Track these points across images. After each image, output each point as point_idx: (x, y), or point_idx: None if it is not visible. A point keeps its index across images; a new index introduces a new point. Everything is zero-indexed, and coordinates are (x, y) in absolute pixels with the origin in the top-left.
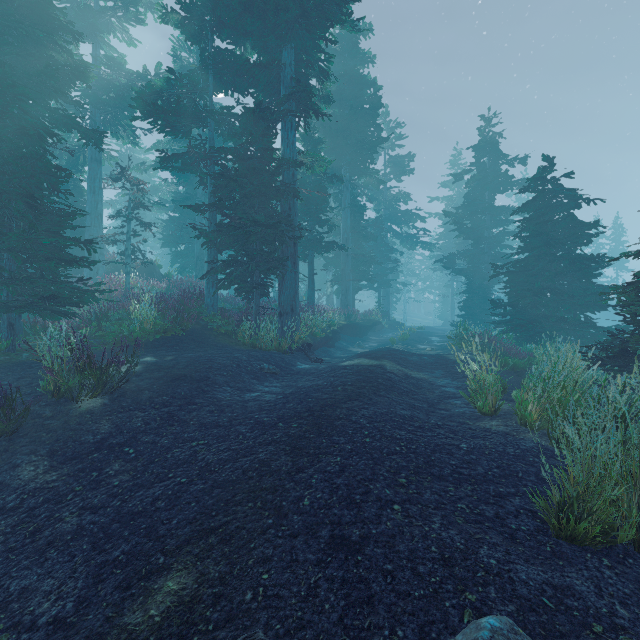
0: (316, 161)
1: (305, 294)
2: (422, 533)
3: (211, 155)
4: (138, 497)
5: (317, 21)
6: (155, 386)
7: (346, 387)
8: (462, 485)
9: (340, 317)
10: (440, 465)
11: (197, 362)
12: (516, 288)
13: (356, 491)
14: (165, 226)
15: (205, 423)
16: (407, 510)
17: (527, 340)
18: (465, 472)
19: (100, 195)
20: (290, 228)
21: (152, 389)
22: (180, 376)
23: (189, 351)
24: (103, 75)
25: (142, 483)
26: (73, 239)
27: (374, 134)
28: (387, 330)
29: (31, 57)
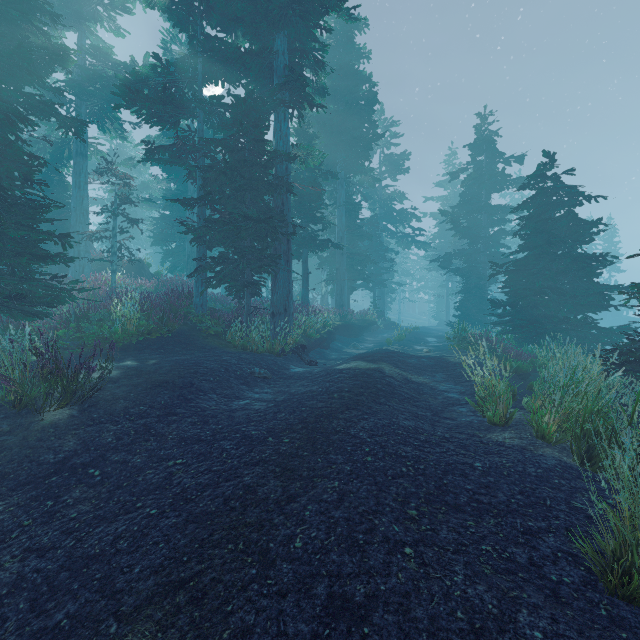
0: (310, 155)
1: (299, 294)
2: (443, 590)
3: (200, 147)
4: (97, 534)
5: (311, 7)
6: (132, 394)
7: (343, 394)
8: (483, 518)
9: (335, 317)
10: (454, 491)
11: (182, 366)
12: (516, 288)
13: (358, 528)
14: (156, 224)
15: (185, 437)
16: (421, 555)
17: (527, 341)
18: (484, 500)
19: (86, 190)
20: (283, 224)
21: (128, 398)
22: (161, 382)
23: (174, 354)
24: (89, 66)
25: (104, 515)
26: (46, 233)
27: (369, 131)
28: (382, 330)
29: (4, 38)
